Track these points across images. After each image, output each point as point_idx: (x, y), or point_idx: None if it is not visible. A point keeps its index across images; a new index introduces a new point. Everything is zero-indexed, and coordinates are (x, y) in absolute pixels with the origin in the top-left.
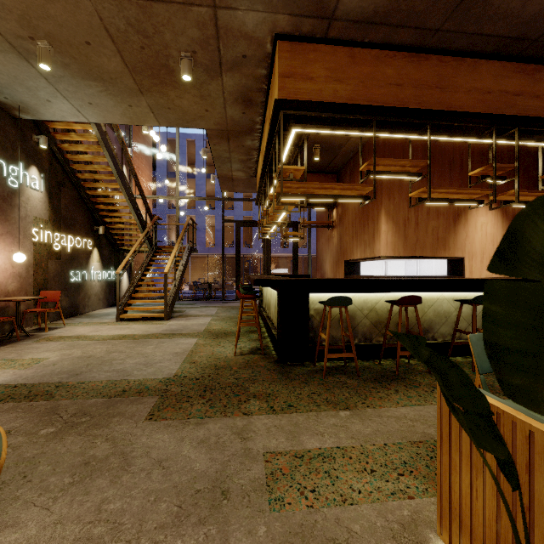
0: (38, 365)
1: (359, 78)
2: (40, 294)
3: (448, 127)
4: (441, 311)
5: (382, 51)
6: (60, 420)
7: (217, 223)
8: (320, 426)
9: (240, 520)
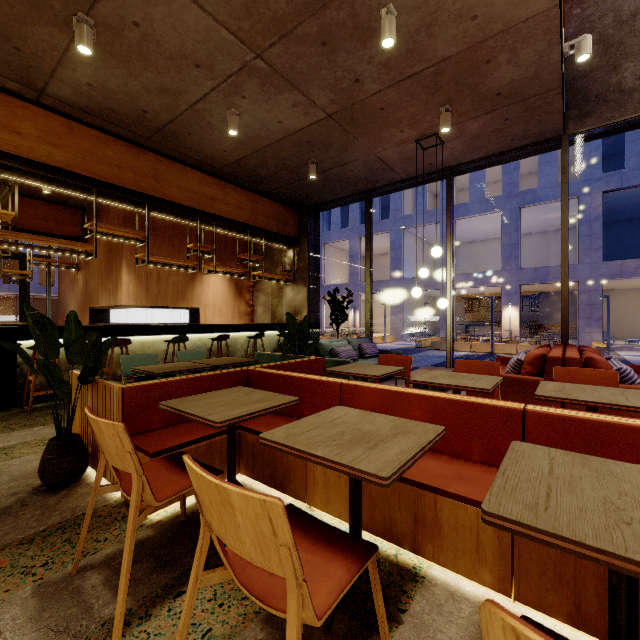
0: None
1: (78, 149)
2: None
3: (167, 209)
4: (160, 350)
5: (103, 134)
6: None
7: None
8: (9, 438)
9: None
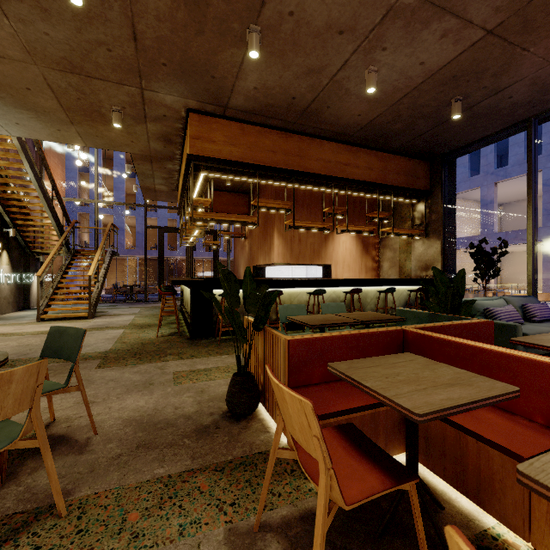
0: None
1: (247, 145)
2: None
3: (307, 181)
4: (302, 300)
5: (263, 128)
6: None
7: (138, 224)
8: (208, 361)
9: (159, 389)
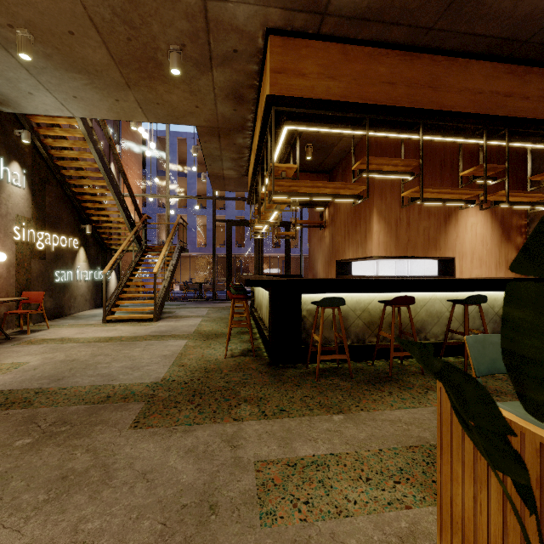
0: (18, 370)
1: (351, 76)
2: (22, 295)
3: (440, 127)
4: (433, 311)
5: (375, 49)
6: (38, 429)
7: (208, 222)
8: (313, 431)
9: (229, 538)
